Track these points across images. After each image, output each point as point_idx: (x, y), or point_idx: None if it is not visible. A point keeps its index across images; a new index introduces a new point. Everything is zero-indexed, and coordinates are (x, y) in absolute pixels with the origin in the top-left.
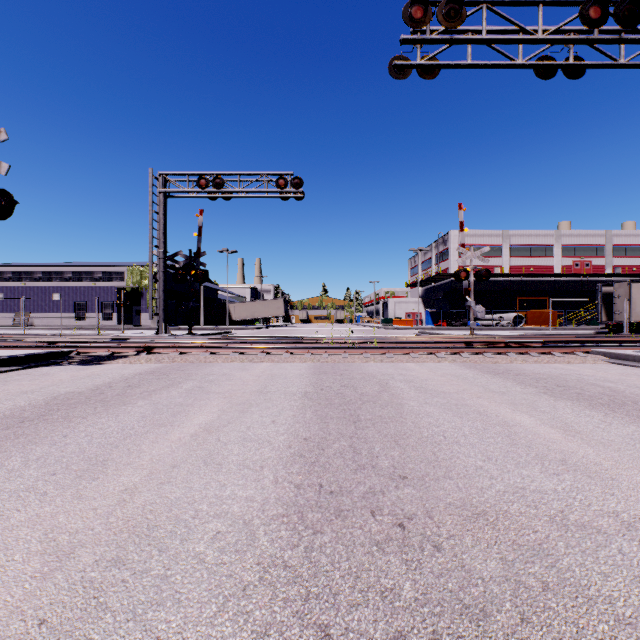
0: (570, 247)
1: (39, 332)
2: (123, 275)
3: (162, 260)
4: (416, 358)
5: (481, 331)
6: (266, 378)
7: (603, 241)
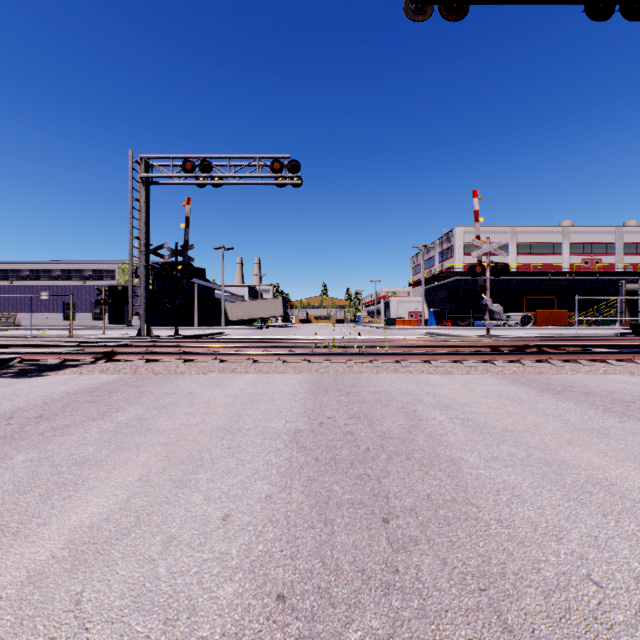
0: (579, 244)
1: (15, 333)
2: (114, 273)
3: (144, 253)
4: (439, 367)
5: (493, 332)
6: (244, 401)
7: (613, 238)
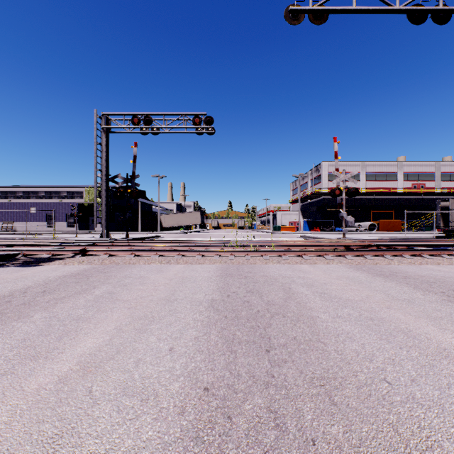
0: (409, 174)
1: (14, 236)
2: (82, 194)
3: (104, 181)
4: (308, 260)
5: (348, 235)
6: (177, 281)
7: (434, 169)
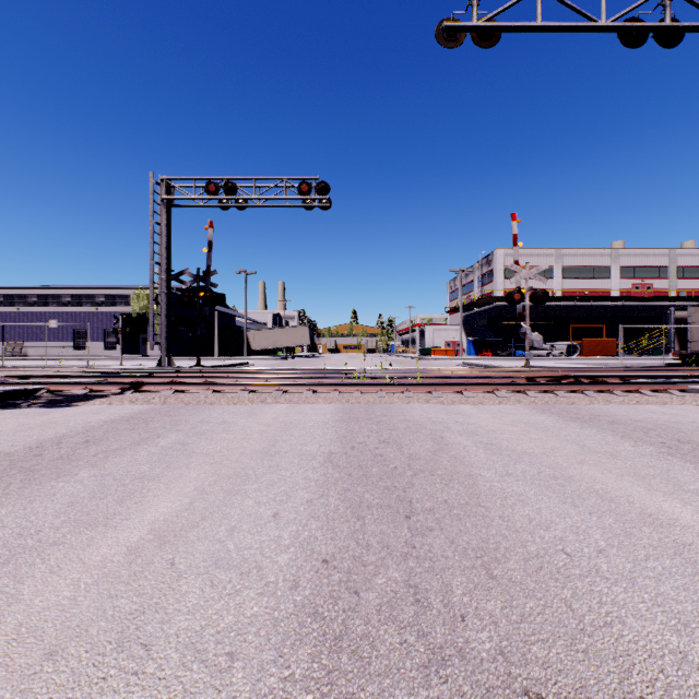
0: (629, 268)
1: (26, 364)
2: (128, 299)
3: (165, 279)
4: (471, 398)
5: (534, 362)
6: (278, 428)
7: (666, 261)
